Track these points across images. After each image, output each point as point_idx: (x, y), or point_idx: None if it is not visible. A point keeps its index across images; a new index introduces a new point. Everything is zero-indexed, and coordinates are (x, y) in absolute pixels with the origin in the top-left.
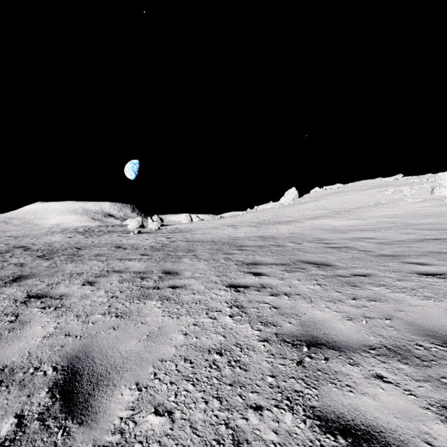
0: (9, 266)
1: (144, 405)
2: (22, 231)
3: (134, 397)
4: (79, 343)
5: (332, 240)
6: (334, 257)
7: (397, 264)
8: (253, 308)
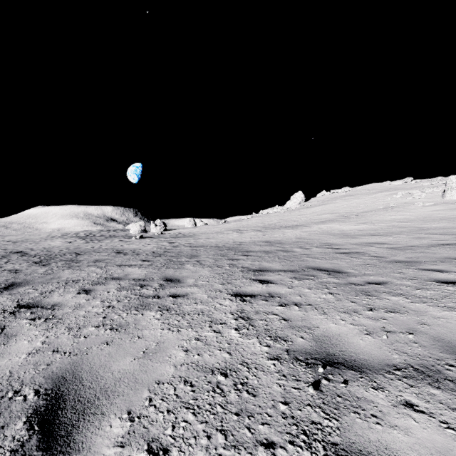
0: (3, 272)
1: (135, 440)
2: (21, 236)
3: (124, 430)
4: (68, 361)
5: (342, 245)
6: (345, 263)
7: (413, 271)
8: (261, 320)
